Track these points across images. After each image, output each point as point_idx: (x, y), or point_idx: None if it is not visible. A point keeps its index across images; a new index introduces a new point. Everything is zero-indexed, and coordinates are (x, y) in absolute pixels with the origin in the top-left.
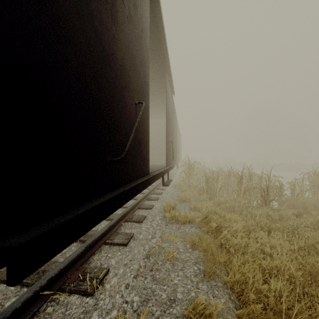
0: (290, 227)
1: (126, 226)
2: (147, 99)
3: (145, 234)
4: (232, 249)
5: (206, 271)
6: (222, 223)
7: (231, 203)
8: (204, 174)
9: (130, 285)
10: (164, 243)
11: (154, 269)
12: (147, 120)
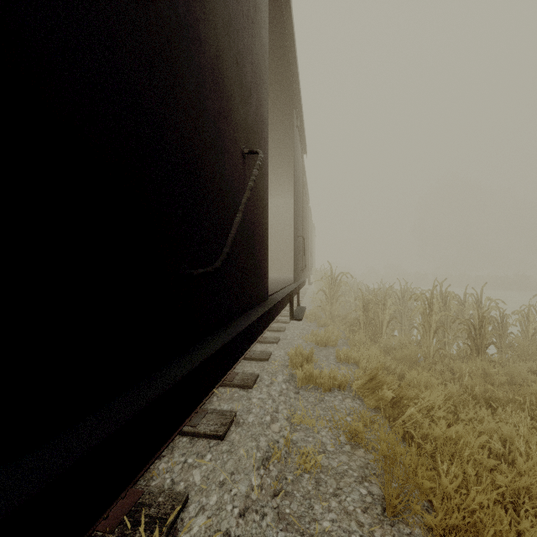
0: (534, 398)
1: (222, 396)
2: (263, 152)
3: (259, 412)
4: (430, 447)
5: (388, 502)
6: (403, 390)
7: (413, 350)
8: (357, 294)
9: (232, 535)
10: (296, 433)
11: (280, 495)
12: (263, 192)
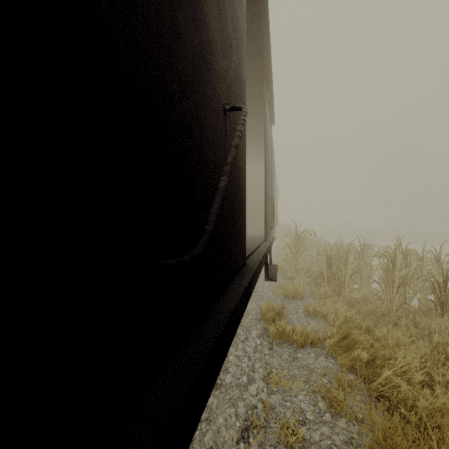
0: None
1: None
2: None
3: (236, 372)
4: (415, 418)
5: None
6: (377, 351)
7: (377, 304)
8: (318, 249)
9: None
10: (273, 395)
11: None
12: (242, 156)
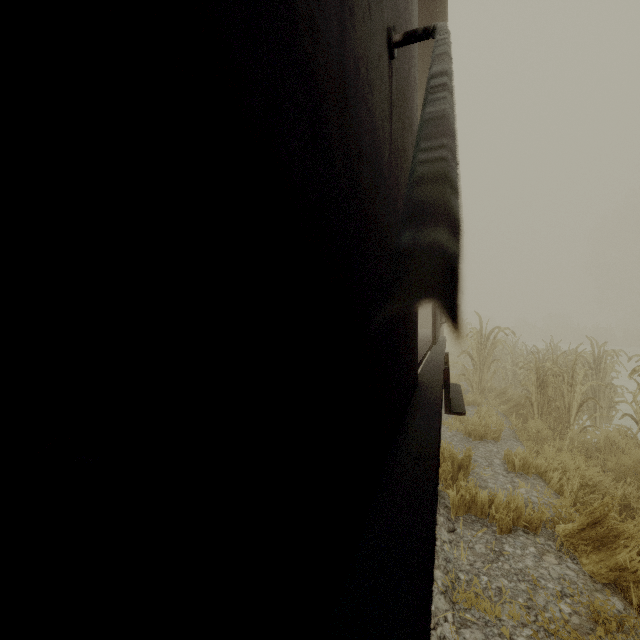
0: None
1: None
2: (413, 98)
3: None
4: None
5: None
6: None
7: (639, 457)
8: (516, 358)
9: None
10: (465, 631)
11: None
12: None
